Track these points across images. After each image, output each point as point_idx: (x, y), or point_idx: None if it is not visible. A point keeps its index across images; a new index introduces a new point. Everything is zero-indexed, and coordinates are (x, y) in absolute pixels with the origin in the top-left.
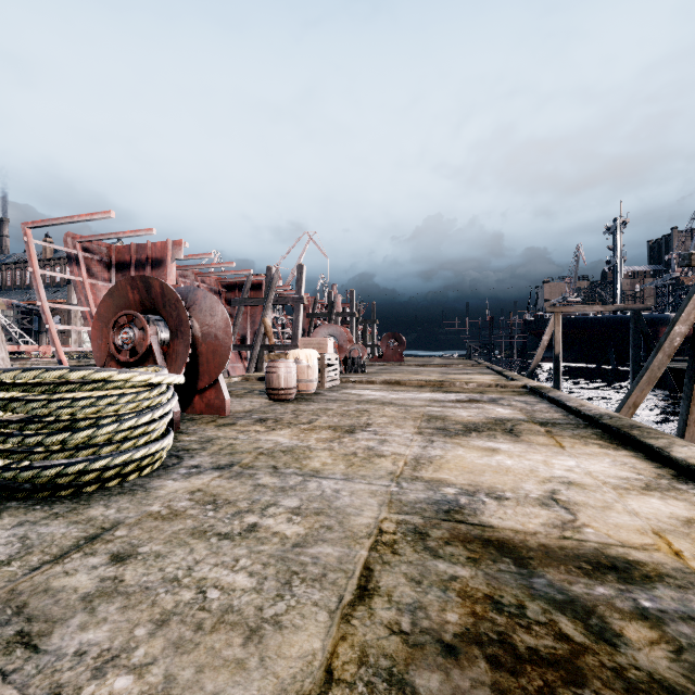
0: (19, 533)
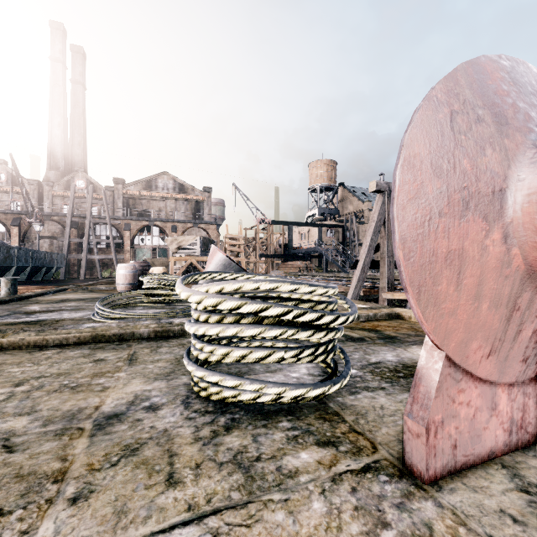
0: (177, 352)
